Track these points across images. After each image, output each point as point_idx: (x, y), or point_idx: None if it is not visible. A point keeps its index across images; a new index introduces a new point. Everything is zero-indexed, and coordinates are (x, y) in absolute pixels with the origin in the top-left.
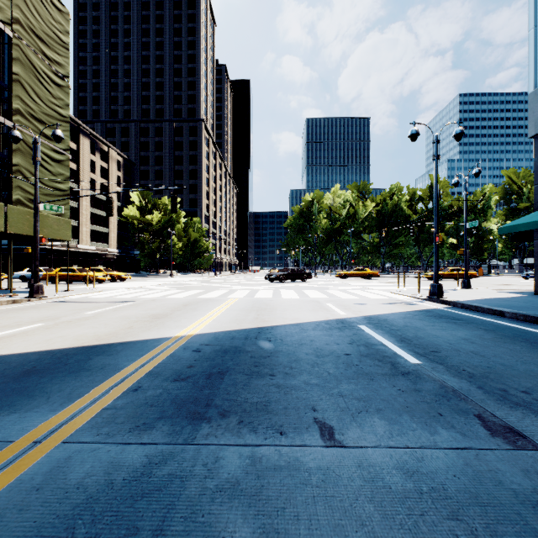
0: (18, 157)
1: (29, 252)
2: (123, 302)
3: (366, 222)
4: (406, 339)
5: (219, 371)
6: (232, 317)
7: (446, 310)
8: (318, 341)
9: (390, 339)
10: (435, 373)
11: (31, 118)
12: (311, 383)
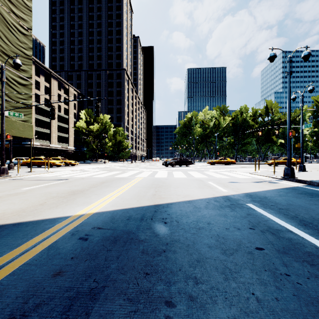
0: None
1: (8, 146)
2: (59, 180)
3: (225, 129)
4: (307, 222)
5: (92, 287)
6: (134, 193)
7: (308, 188)
8: (215, 224)
9: (290, 222)
10: None
11: (2, 54)
12: None
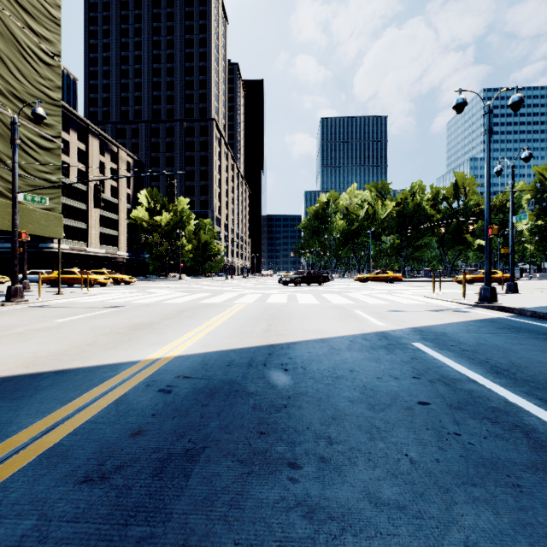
0: None
1: (20, 252)
2: (110, 307)
3: (385, 223)
4: (501, 368)
5: (188, 447)
6: (235, 328)
7: (516, 320)
8: (362, 372)
9: (475, 368)
10: None
11: (13, 98)
12: (384, 501)
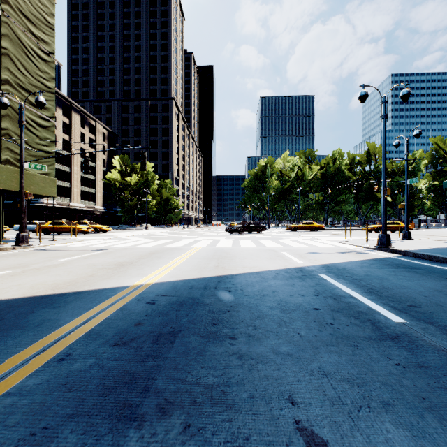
0: (7, 122)
1: None
2: (96, 250)
3: (311, 183)
4: (374, 290)
5: (171, 330)
6: (193, 265)
7: (400, 259)
8: (280, 292)
9: (357, 290)
10: (431, 337)
11: (19, 88)
12: (281, 352)
